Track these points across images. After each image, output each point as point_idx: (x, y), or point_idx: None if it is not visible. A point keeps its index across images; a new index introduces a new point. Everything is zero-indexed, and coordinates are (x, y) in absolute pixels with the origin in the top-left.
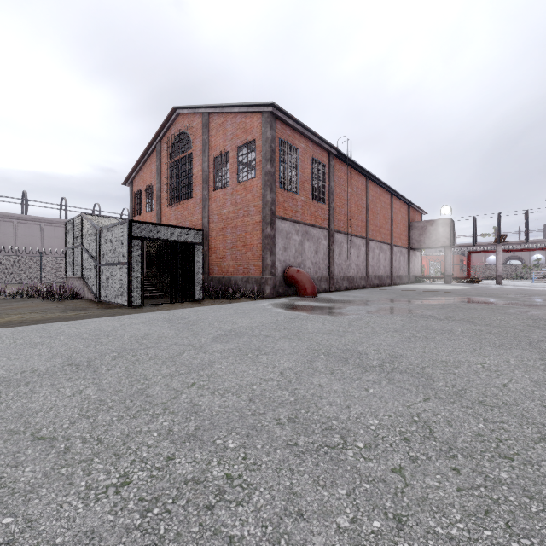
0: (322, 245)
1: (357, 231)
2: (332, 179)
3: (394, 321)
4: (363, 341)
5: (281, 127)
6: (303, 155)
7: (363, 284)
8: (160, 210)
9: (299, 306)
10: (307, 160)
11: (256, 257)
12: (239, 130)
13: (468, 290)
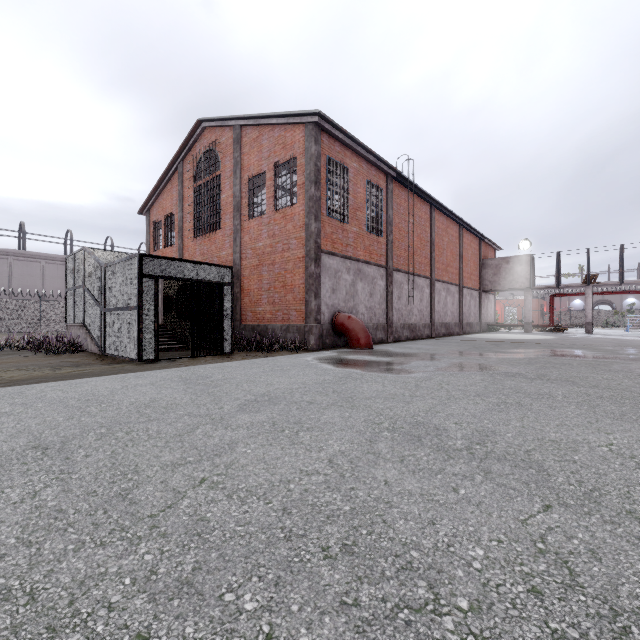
0: (379, 286)
1: (420, 270)
2: (390, 206)
3: (473, 381)
4: (437, 410)
5: (329, 142)
6: (355, 177)
7: (426, 333)
8: (183, 244)
9: (351, 361)
10: (360, 183)
11: (298, 300)
12: (277, 145)
13: (554, 340)
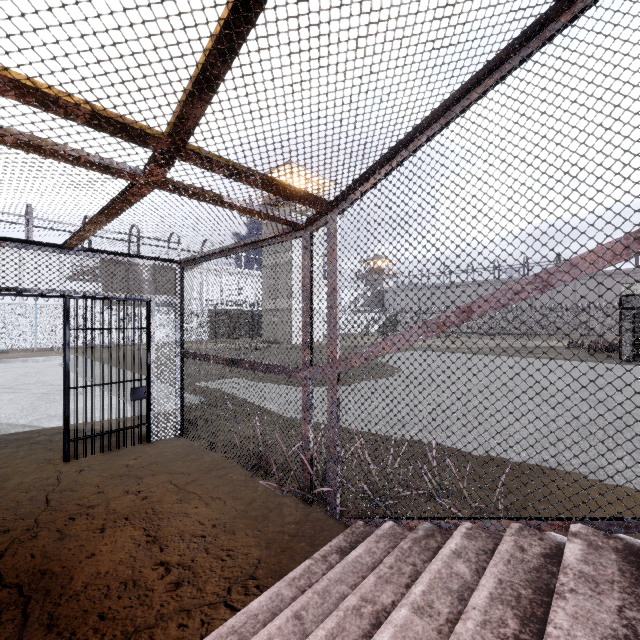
0: None
1: None
2: None
3: None
4: None
5: None
6: None
7: None
8: None
9: None
10: None
11: None
12: None
13: None
